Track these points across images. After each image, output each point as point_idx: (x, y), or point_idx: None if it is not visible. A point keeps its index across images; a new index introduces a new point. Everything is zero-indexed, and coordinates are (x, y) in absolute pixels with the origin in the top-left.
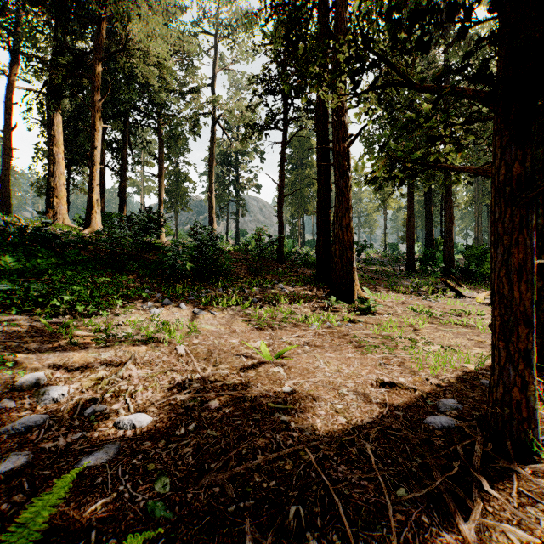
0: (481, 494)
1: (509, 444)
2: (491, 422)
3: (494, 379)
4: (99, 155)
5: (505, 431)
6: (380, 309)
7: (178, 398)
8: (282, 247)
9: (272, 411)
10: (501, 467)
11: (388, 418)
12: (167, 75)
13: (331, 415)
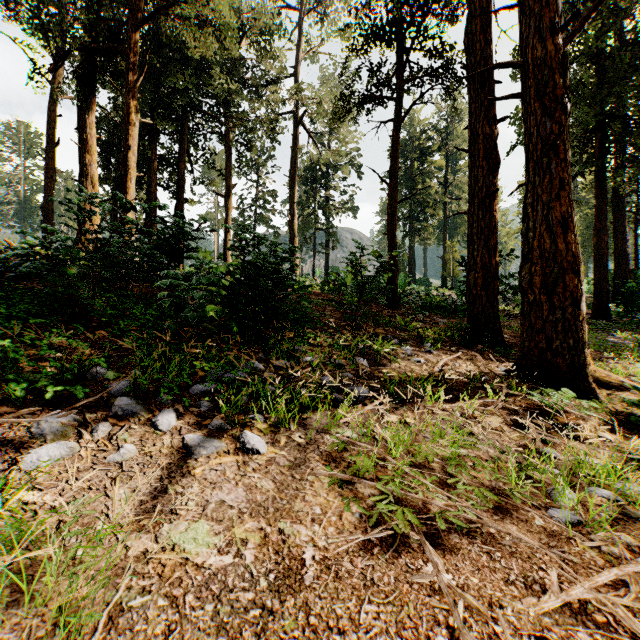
0: None
1: None
2: None
3: None
4: (134, 159)
5: None
6: None
7: None
8: (395, 282)
9: None
10: None
11: None
12: (223, 35)
13: None
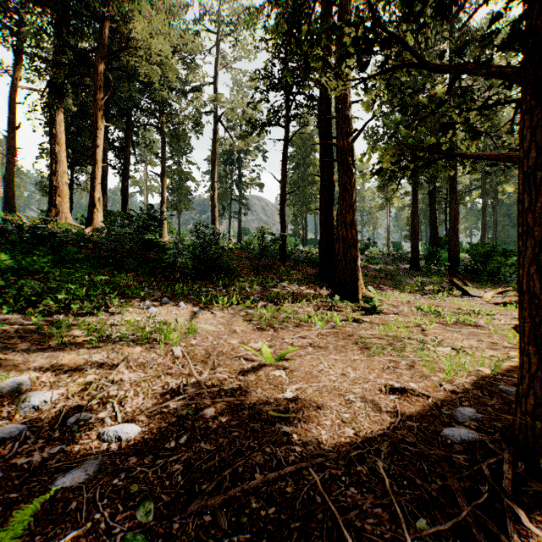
0: (516, 526)
1: (541, 464)
2: (519, 437)
3: (522, 388)
4: (100, 154)
5: (536, 448)
6: (385, 309)
7: (170, 405)
8: (285, 246)
9: (272, 421)
10: (535, 491)
11: (400, 430)
12: (168, 72)
13: (338, 425)
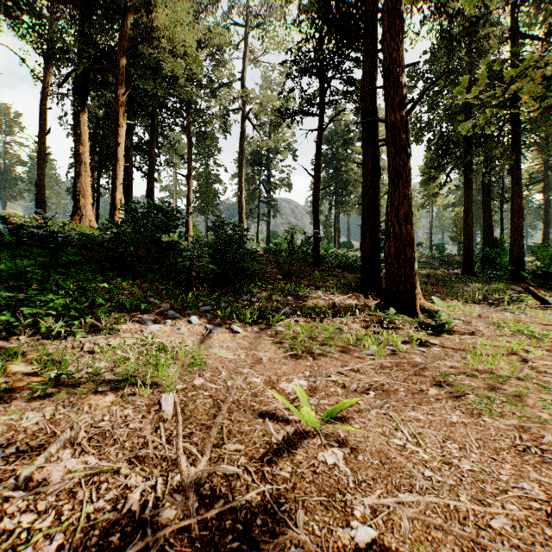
0: None
1: None
2: None
3: None
4: (122, 153)
5: None
6: (456, 326)
7: None
8: (318, 248)
9: None
10: None
11: None
12: (191, 62)
13: None
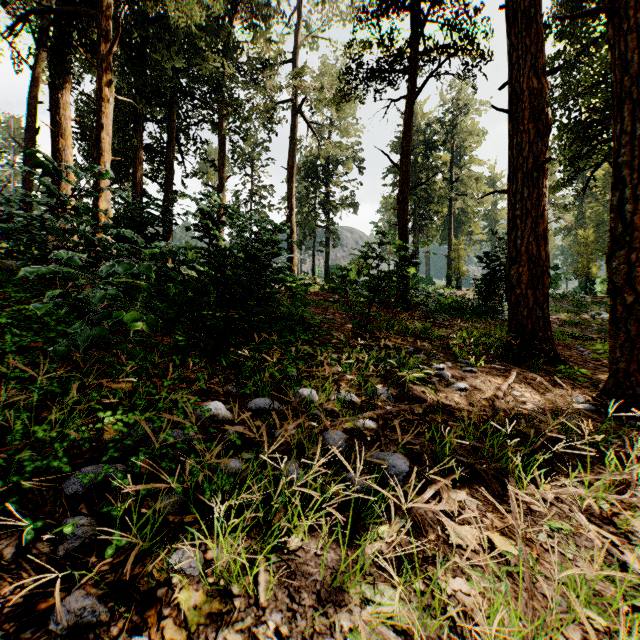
0: None
1: None
2: None
3: None
4: (109, 141)
5: None
6: None
7: None
8: (406, 280)
9: None
10: None
11: None
12: None
13: None
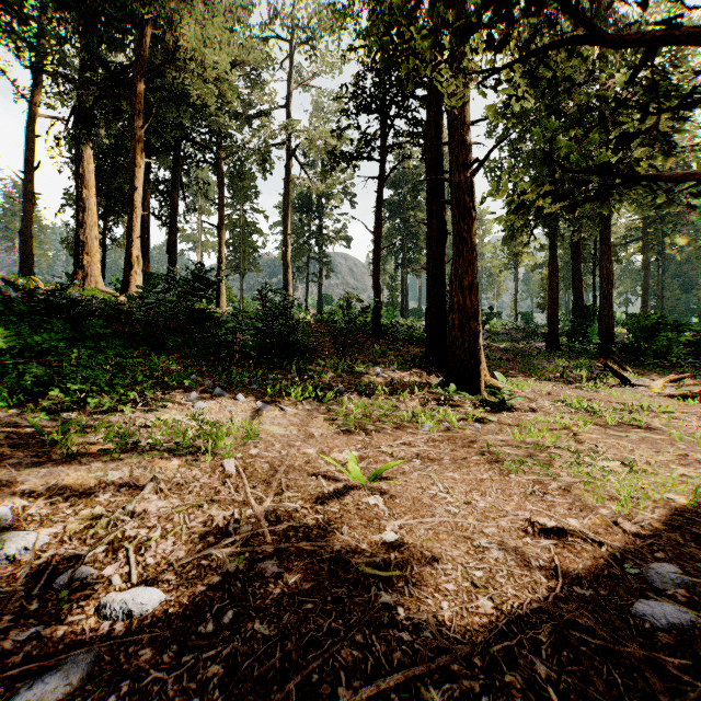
0: None
1: None
2: None
3: None
4: (139, 199)
5: None
6: (518, 403)
7: (213, 554)
8: (379, 317)
9: (366, 583)
10: None
11: (566, 603)
12: (227, 91)
13: (466, 592)
